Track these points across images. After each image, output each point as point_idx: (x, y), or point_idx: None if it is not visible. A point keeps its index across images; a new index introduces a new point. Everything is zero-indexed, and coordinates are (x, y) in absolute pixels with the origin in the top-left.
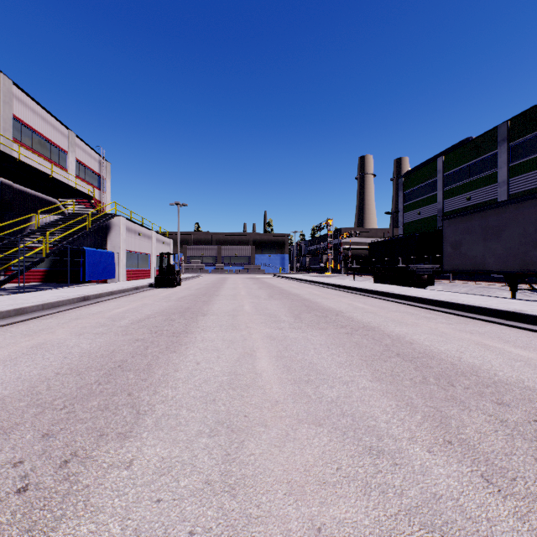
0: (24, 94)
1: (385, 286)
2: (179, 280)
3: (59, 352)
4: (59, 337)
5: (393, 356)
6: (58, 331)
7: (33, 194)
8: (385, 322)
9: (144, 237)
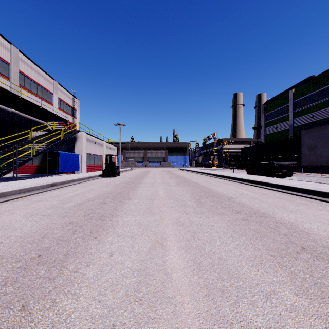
0: (26, 58)
1: (258, 177)
2: (119, 172)
3: (1, 236)
4: (14, 219)
5: (300, 250)
6: (17, 212)
7: (31, 119)
8: (271, 208)
9: (98, 145)
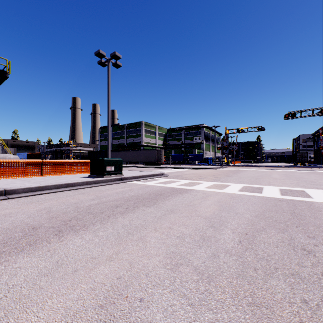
0: None
1: None
2: None
3: None
4: None
5: None
6: None
7: None
8: None
9: None
